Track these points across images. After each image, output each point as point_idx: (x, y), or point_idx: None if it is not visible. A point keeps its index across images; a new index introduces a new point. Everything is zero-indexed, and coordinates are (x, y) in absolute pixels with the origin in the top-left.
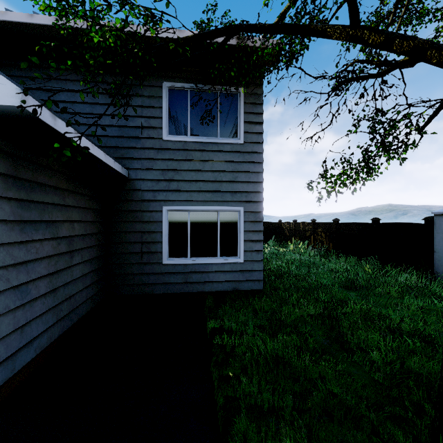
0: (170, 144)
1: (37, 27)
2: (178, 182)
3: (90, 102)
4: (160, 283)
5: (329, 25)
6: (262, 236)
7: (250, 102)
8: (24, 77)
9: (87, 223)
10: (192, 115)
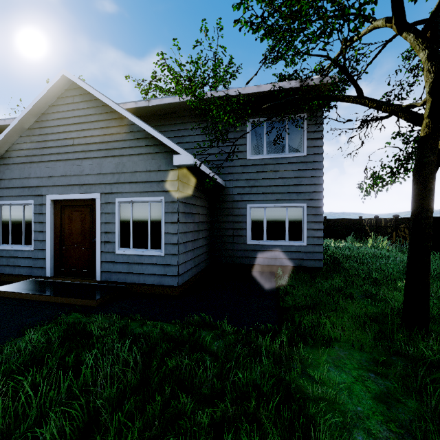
0: (252, 161)
1: (176, 103)
2: (257, 187)
3: (202, 140)
4: (245, 257)
5: (346, 96)
6: (322, 226)
7: (312, 123)
8: (168, 131)
9: (204, 216)
10: (267, 139)
